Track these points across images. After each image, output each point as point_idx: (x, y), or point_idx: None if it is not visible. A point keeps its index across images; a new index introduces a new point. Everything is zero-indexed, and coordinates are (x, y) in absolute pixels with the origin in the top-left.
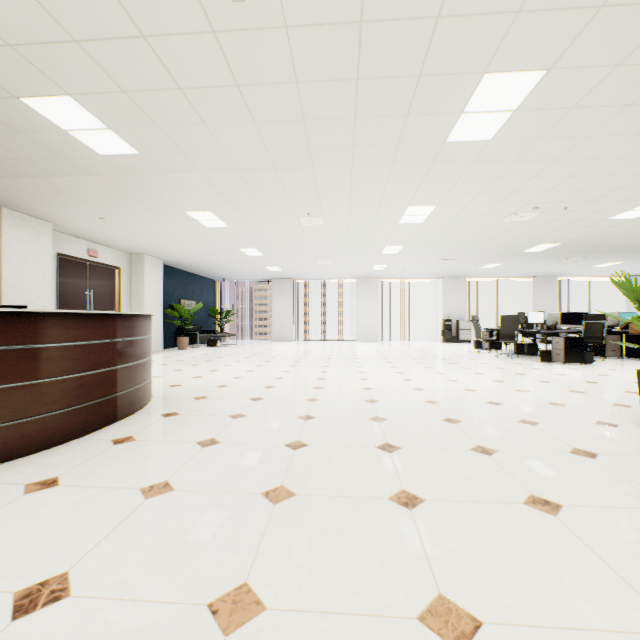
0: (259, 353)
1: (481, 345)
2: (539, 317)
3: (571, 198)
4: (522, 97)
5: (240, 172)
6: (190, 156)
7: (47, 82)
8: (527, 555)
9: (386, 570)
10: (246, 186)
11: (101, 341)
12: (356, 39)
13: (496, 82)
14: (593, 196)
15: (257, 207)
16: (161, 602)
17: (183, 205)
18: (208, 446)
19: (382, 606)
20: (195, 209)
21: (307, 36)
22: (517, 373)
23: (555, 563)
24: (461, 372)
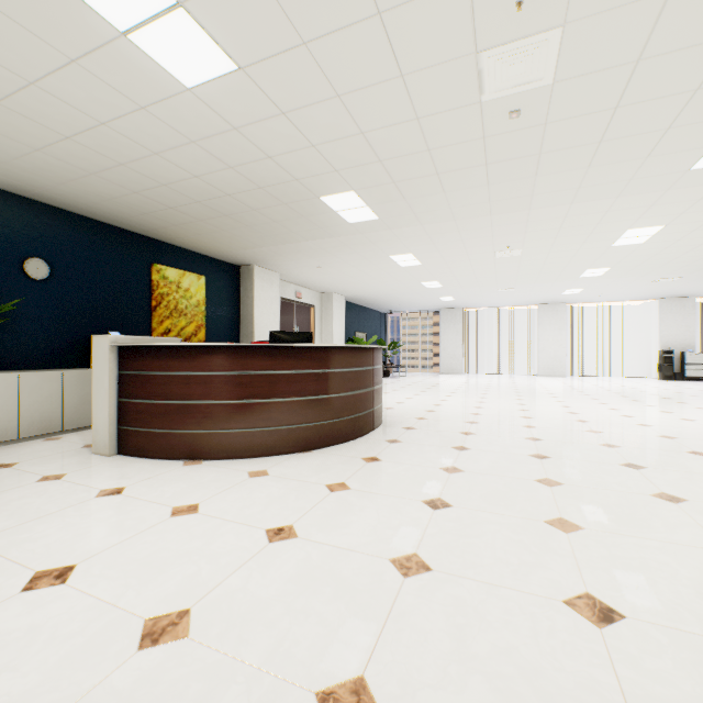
0: (437, 385)
1: None
2: None
3: None
4: None
5: (456, 221)
6: (418, 215)
7: (344, 186)
8: None
9: (667, 527)
10: (456, 231)
11: (368, 368)
12: (607, 118)
13: None
14: None
15: (457, 246)
16: (512, 516)
17: (390, 251)
18: (463, 450)
19: (672, 540)
20: (399, 253)
21: (562, 125)
22: None
23: None
24: (698, 412)
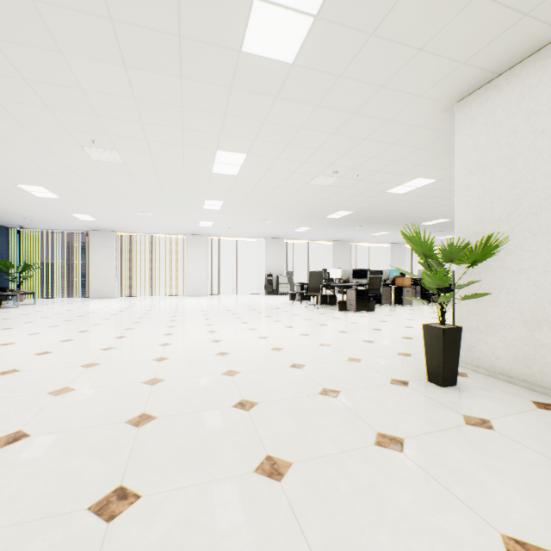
0: (55, 315)
1: (295, 297)
2: (338, 273)
3: (363, 165)
4: None
5: None
6: None
7: None
8: None
9: None
10: None
11: None
12: None
13: None
14: (379, 166)
15: (3, 115)
16: None
17: None
18: None
19: None
20: None
21: None
22: (321, 324)
23: None
24: (274, 326)
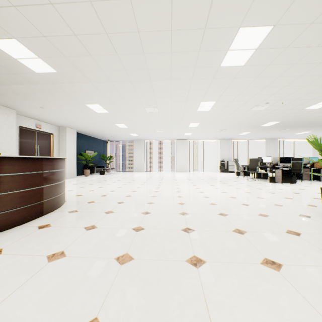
0: (126, 178)
1: (239, 173)
2: (269, 159)
3: (285, 98)
4: (260, 41)
5: (112, 83)
6: (84, 73)
7: (1, 30)
8: (263, 297)
9: (180, 308)
10: (116, 90)
11: (33, 172)
12: (169, 6)
13: (246, 32)
14: (297, 97)
15: (122, 102)
16: None
17: (84, 101)
18: (90, 230)
19: None
20: (90, 103)
21: (142, 4)
22: (257, 188)
23: (279, 302)
24: (229, 188)
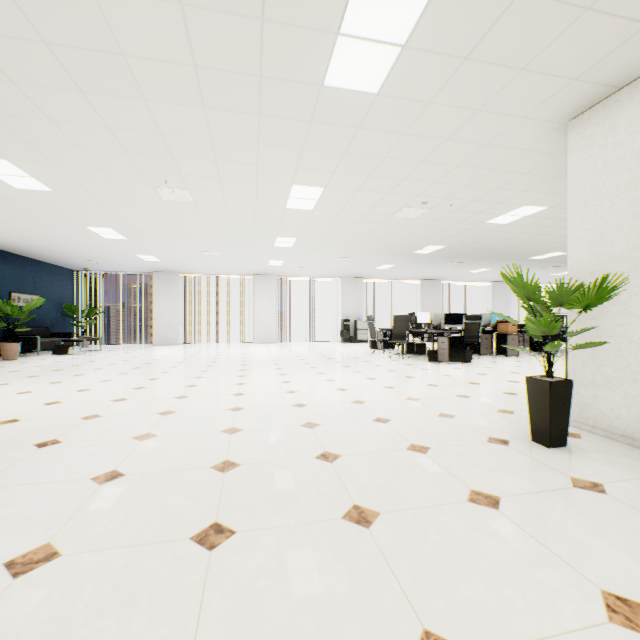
0: (122, 362)
1: (376, 345)
2: (427, 317)
3: (457, 194)
4: (412, 22)
5: (20, 87)
6: None
7: None
8: None
9: None
10: (45, 118)
11: None
12: None
13: None
14: (476, 194)
15: (83, 161)
16: None
17: None
18: None
19: None
20: None
21: None
22: (408, 376)
23: None
24: (353, 378)
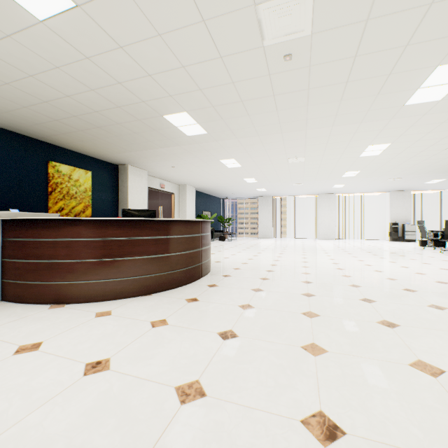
0: (254, 245)
1: (426, 243)
2: None
3: None
4: None
5: (259, 136)
6: (234, 131)
7: (178, 108)
8: None
9: (385, 348)
10: (260, 143)
11: (197, 235)
12: (350, 64)
13: (446, 69)
14: None
15: (263, 154)
16: (279, 343)
17: (219, 156)
18: (258, 291)
19: (387, 358)
20: (225, 158)
21: (320, 68)
22: None
23: None
24: (411, 262)
